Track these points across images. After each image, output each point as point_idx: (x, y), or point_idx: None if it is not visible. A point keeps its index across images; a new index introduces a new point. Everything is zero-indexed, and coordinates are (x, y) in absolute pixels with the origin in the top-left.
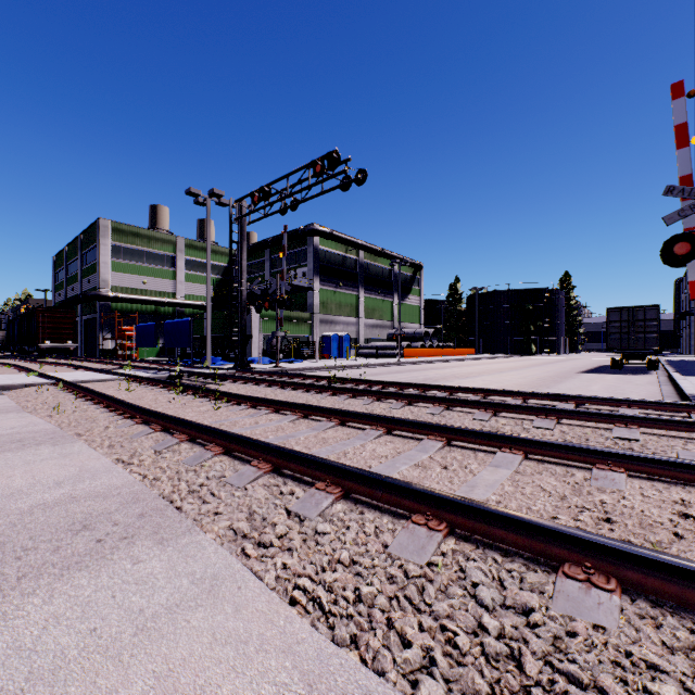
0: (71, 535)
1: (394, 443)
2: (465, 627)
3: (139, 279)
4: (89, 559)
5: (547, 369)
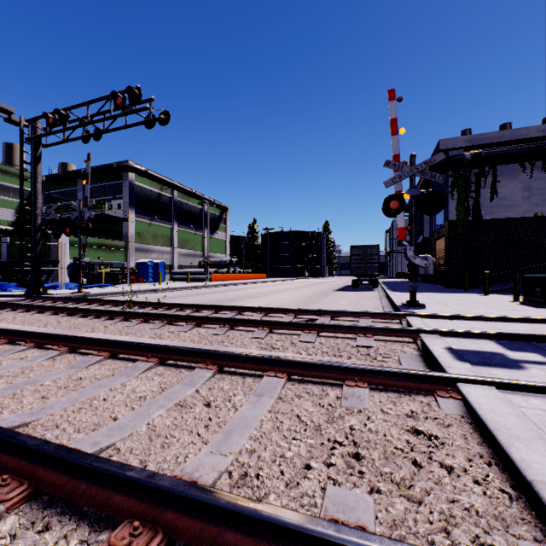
0: None
1: (163, 376)
2: None
3: None
4: None
5: (314, 289)
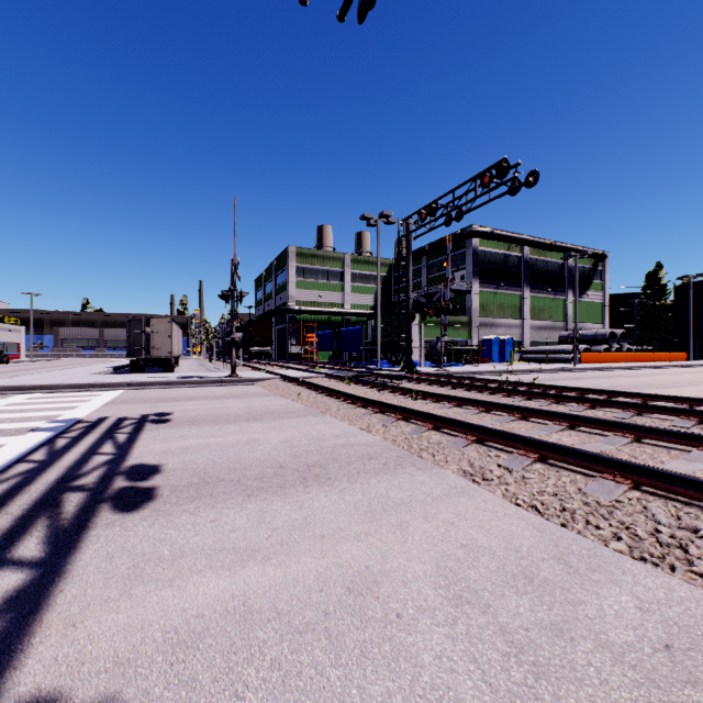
0: (367, 460)
1: (579, 436)
2: (643, 528)
3: (316, 294)
4: (386, 471)
5: None
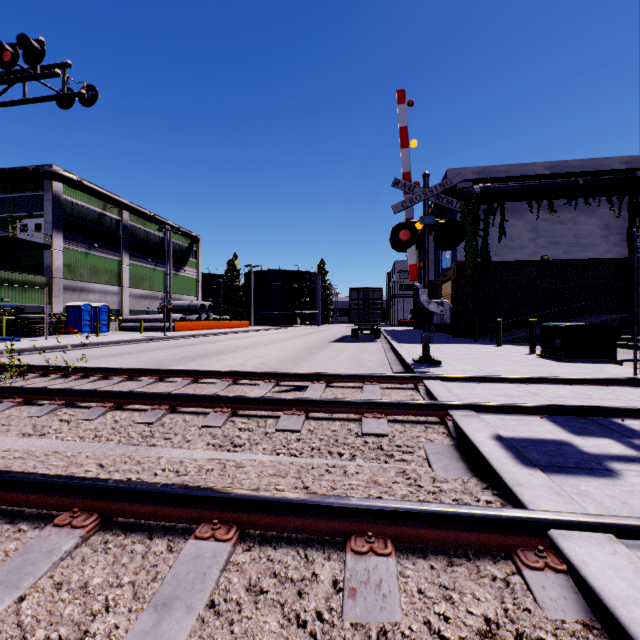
0: None
1: None
2: None
3: None
4: None
5: (307, 340)
